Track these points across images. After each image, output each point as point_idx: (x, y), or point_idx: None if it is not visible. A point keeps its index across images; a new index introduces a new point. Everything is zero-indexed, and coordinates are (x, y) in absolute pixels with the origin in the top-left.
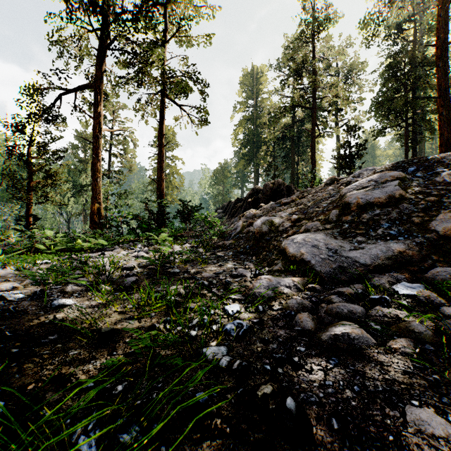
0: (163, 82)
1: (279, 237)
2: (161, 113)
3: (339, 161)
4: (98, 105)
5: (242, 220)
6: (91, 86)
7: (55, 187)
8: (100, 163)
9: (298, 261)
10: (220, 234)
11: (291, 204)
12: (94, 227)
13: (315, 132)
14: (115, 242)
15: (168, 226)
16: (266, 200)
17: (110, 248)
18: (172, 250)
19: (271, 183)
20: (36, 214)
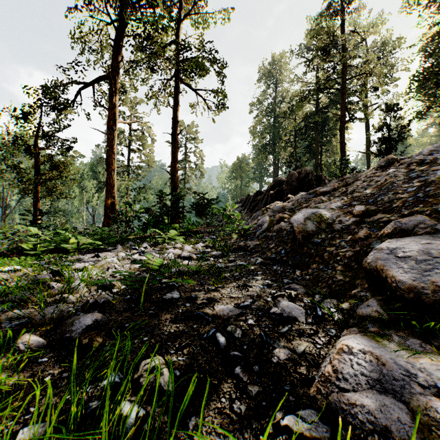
0: (176, 62)
1: (338, 241)
2: (174, 98)
3: (368, 150)
4: (111, 95)
5: (268, 214)
6: (106, 76)
7: (62, 179)
8: (114, 156)
9: (426, 302)
10: (241, 231)
11: (333, 192)
12: (107, 222)
13: (345, 116)
14: (123, 238)
15: (185, 221)
16: (291, 192)
17: (111, 247)
18: (180, 252)
19: (297, 172)
20: (64, 209)
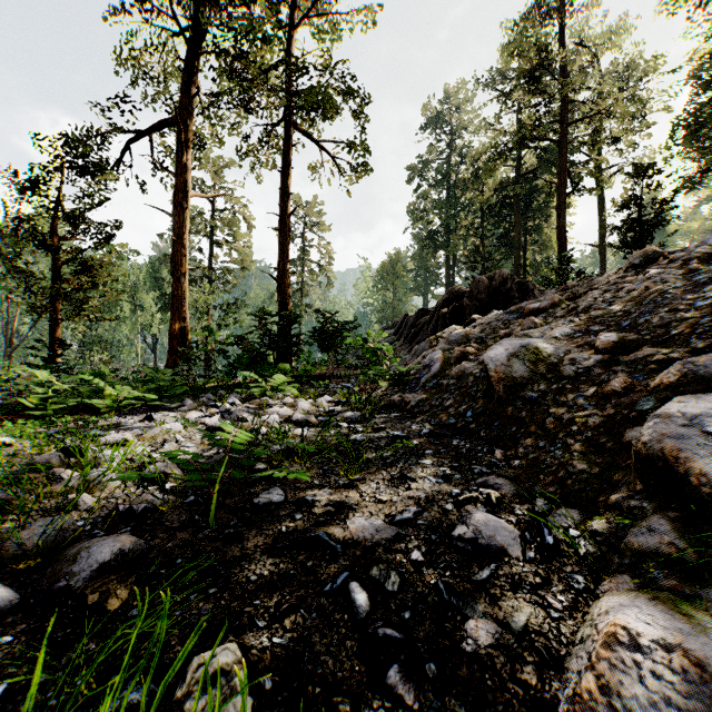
0: (286, 95)
1: (571, 396)
2: (284, 155)
3: (603, 241)
4: (180, 151)
5: (440, 346)
6: (171, 120)
7: (97, 289)
8: (184, 251)
9: None
10: (395, 376)
11: (551, 310)
12: (174, 361)
13: (565, 186)
14: (198, 387)
15: (302, 358)
16: (477, 309)
17: (175, 403)
18: (291, 412)
19: (488, 278)
20: (107, 339)
